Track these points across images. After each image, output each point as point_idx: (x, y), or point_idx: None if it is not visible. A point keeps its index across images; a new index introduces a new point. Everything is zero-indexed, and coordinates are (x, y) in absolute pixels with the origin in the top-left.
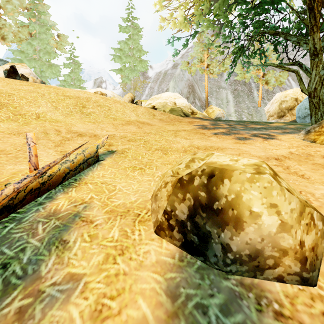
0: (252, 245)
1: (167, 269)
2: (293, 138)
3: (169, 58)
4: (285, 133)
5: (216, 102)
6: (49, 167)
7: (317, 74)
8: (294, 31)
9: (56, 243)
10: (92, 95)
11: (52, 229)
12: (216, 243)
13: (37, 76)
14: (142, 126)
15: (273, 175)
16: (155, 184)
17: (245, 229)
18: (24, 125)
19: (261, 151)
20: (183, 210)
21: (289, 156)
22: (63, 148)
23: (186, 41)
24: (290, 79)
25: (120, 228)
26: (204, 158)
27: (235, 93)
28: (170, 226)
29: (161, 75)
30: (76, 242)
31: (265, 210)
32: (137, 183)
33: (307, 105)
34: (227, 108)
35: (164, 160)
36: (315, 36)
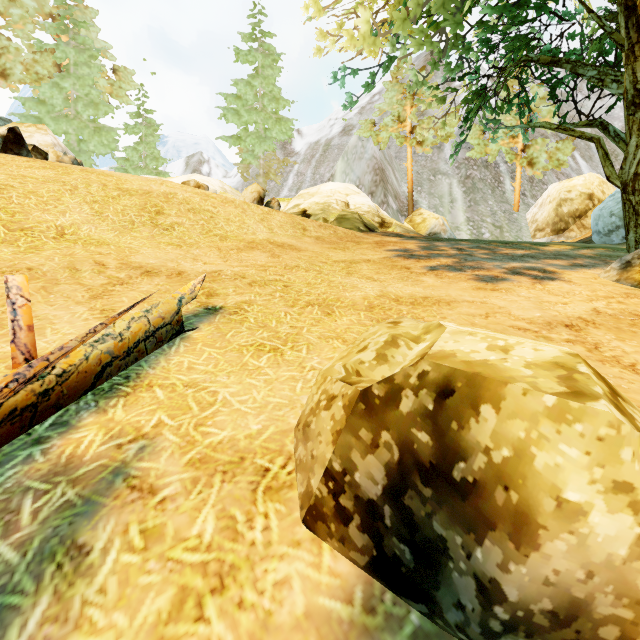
0: (562, 587)
1: (335, 638)
2: (595, 278)
3: (335, 115)
4: (576, 266)
5: (429, 201)
6: (47, 363)
7: (639, 144)
8: (590, 57)
9: (60, 555)
10: (177, 188)
11: (56, 511)
12: (461, 573)
13: (68, 150)
14: (280, 252)
15: (612, 399)
16: (306, 387)
17: (543, 546)
18: (27, 253)
19: (534, 307)
20: (372, 474)
21: (595, 318)
22: (108, 303)
23: (369, 77)
24: (577, 155)
25: (219, 509)
26: (420, 337)
27: (468, 185)
28: (342, 510)
29: (319, 148)
30: (109, 552)
31: (598, 499)
32: (265, 384)
33: (614, 207)
34: (450, 214)
35: (325, 329)
36: (638, 65)
